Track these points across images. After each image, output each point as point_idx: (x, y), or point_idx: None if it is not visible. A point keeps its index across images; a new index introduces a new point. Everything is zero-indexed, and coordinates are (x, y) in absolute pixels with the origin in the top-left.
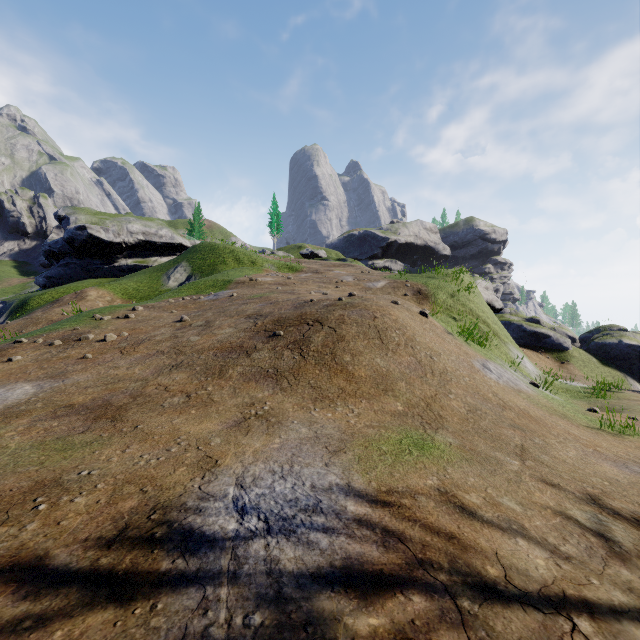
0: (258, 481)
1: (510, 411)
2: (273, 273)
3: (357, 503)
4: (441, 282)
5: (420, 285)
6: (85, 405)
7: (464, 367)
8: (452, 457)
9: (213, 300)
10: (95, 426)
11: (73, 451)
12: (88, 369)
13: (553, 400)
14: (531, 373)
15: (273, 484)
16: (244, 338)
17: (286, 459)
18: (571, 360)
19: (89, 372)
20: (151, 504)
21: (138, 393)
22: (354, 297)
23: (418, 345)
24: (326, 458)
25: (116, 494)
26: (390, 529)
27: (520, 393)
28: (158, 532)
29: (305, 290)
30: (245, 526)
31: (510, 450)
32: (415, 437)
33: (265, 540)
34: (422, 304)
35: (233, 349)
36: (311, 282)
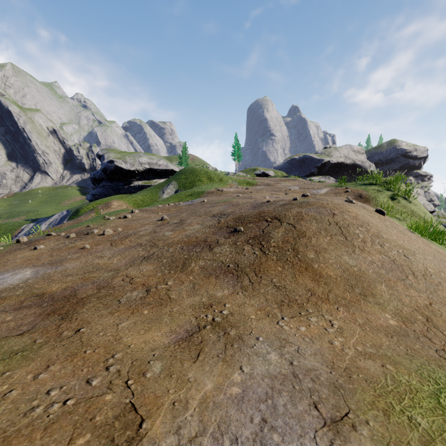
0: None
1: None
2: (235, 186)
3: None
4: (380, 187)
5: (360, 190)
6: (53, 295)
7: None
8: None
9: (189, 205)
10: (40, 325)
11: None
12: (80, 258)
13: None
14: None
15: None
16: (208, 233)
17: (252, 434)
18: None
19: (80, 260)
20: None
21: (105, 284)
22: (308, 197)
23: (386, 242)
24: (323, 443)
25: None
26: None
27: None
28: None
29: (260, 196)
30: None
31: None
32: None
33: None
34: None
35: (198, 243)
36: (265, 191)
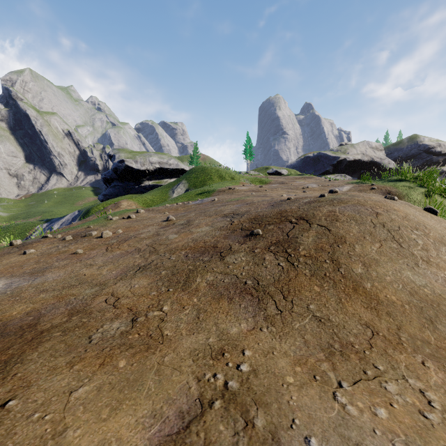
0: None
1: None
2: (247, 185)
3: None
4: (411, 184)
5: (388, 187)
6: (7, 324)
7: None
8: None
9: (198, 204)
10: None
11: None
12: (67, 266)
13: None
14: None
15: None
16: (219, 237)
17: None
18: None
19: (65, 269)
20: None
21: (81, 307)
22: (337, 193)
23: None
24: None
25: None
26: None
27: None
28: None
29: (276, 194)
30: None
31: None
32: None
33: None
34: None
35: (206, 249)
36: (280, 189)
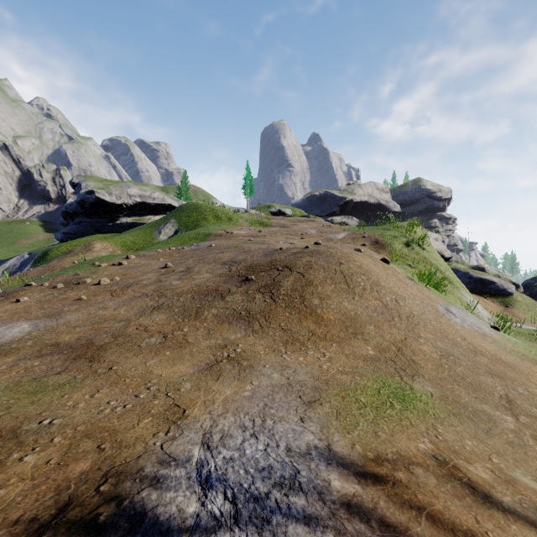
0: (227, 439)
1: (482, 356)
2: (246, 227)
3: (342, 476)
4: (396, 233)
5: (377, 236)
6: (69, 344)
7: (429, 311)
8: (438, 411)
9: (194, 250)
10: (72, 366)
11: (43, 394)
12: (81, 309)
13: (517, 344)
14: (483, 316)
15: (243, 444)
16: (219, 282)
17: (258, 411)
18: (515, 304)
19: (81, 312)
20: (104, 468)
21: (119, 333)
22: (319, 245)
23: (383, 289)
24: (301, 411)
25: (70, 452)
26: (389, 521)
27: (486, 337)
28: (103, 513)
29: (274, 241)
30: (208, 508)
31: (496, 402)
32: (393, 386)
33: (231, 534)
34: (379, 253)
35: (209, 292)
36: (279, 234)
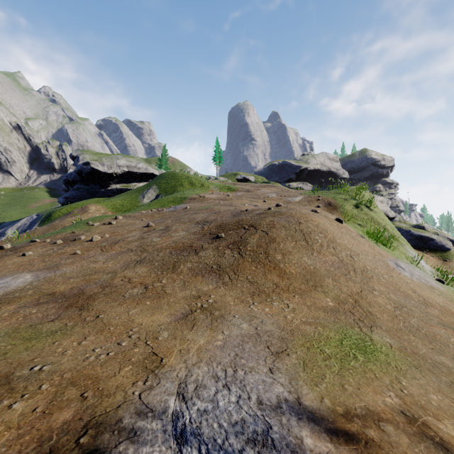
0: (200, 390)
1: (433, 308)
2: (216, 192)
3: (314, 433)
4: (347, 196)
5: (330, 199)
6: (63, 293)
7: (381, 266)
8: (399, 363)
9: (172, 211)
10: (65, 314)
11: (37, 341)
12: (75, 263)
13: None
14: (426, 269)
15: (216, 395)
16: (193, 239)
17: (229, 360)
18: (453, 258)
19: (75, 265)
20: (85, 418)
21: (107, 284)
22: (280, 207)
23: (338, 246)
24: (269, 361)
25: (55, 400)
26: None
27: (433, 289)
28: None
29: (240, 203)
30: None
31: (452, 353)
32: (353, 337)
33: None
34: (332, 213)
35: (185, 248)
36: (244, 198)
